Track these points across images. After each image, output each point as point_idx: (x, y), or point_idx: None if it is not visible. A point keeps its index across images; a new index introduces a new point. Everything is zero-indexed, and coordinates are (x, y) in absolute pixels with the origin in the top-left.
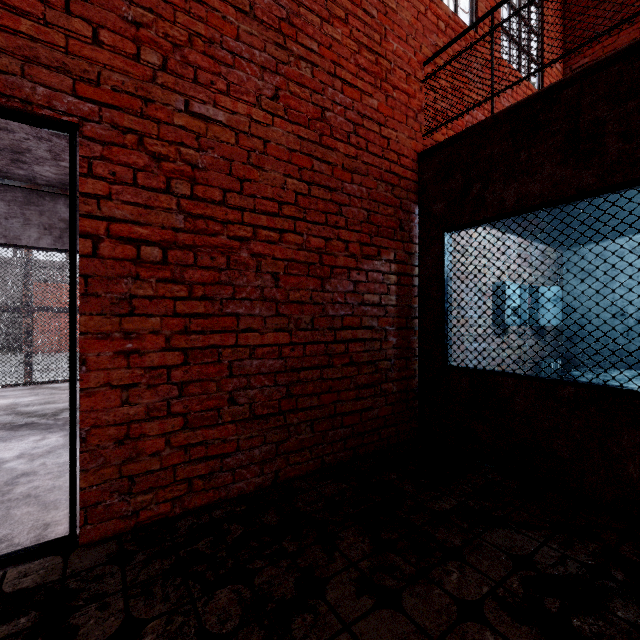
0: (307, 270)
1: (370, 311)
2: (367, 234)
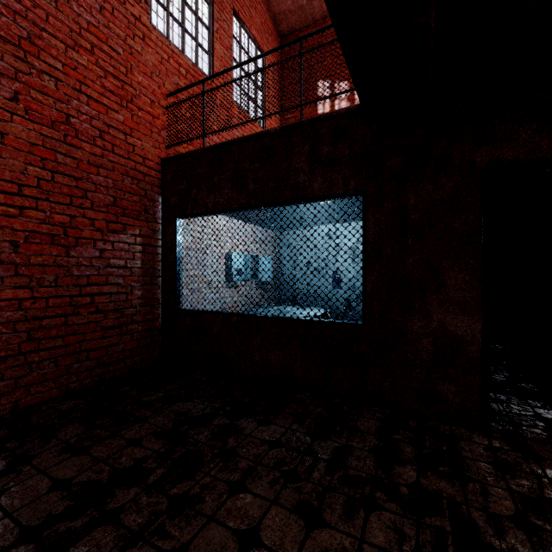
0: (51, 240)
1: (116, 272)
2: (113, 214)
